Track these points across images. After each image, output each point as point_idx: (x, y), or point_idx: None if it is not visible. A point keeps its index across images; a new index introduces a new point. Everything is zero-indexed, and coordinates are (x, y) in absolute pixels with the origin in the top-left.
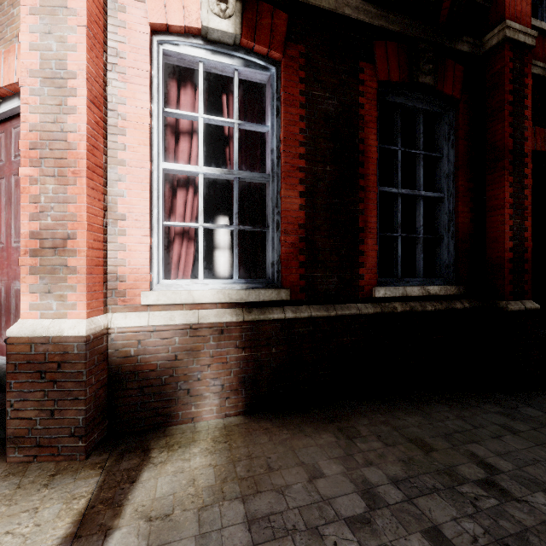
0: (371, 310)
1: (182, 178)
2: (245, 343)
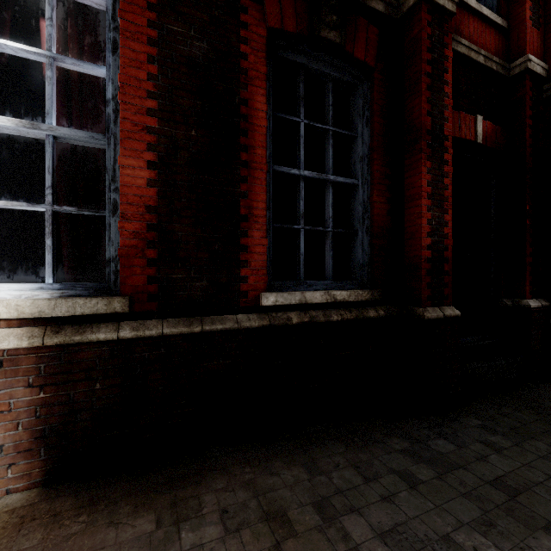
0: (255, 323)
1: None
2: (45, 379)
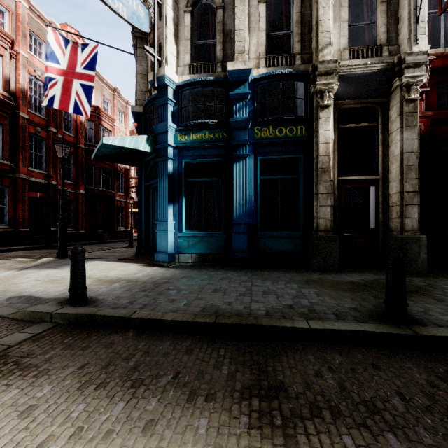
0: None
1: None
2: None
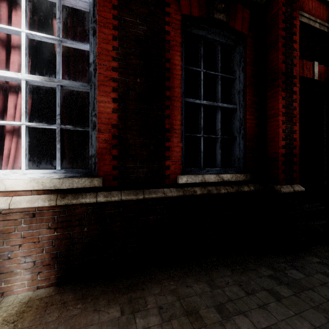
0: (175, 194)
1: (12, 85)
2: (57, 224)
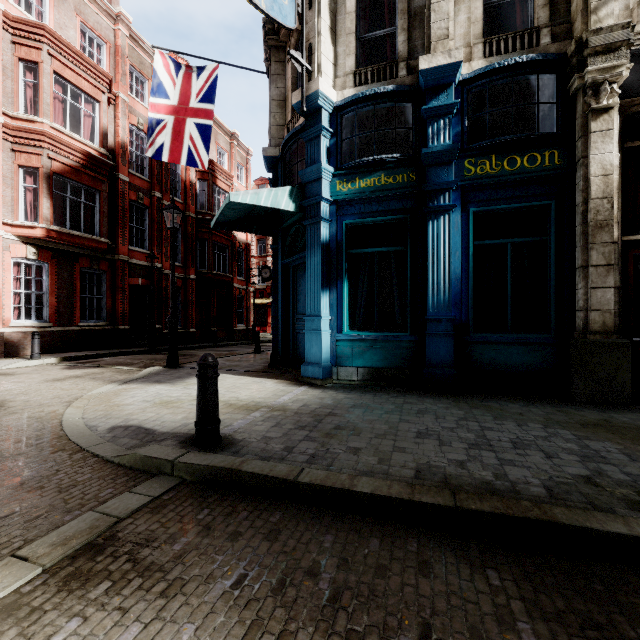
0: (78, 329)
1: (14, 292)
2: (40, 336)
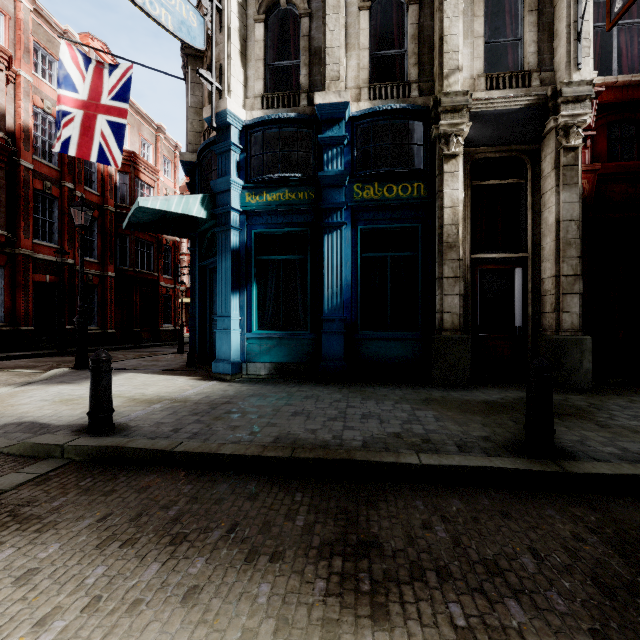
0: None
1: None
2: None
